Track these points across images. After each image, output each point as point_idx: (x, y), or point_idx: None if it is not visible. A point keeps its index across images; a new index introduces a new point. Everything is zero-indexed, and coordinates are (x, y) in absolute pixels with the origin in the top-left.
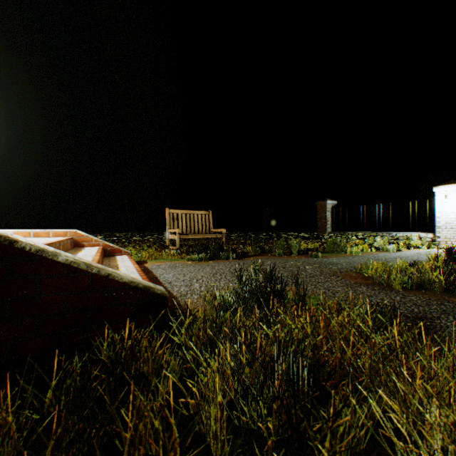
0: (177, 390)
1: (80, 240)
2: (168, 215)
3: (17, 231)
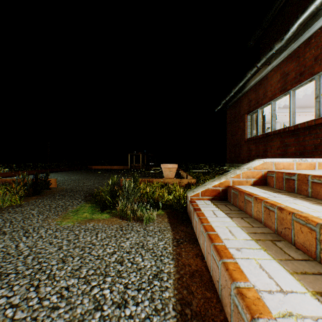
0: None
1: None
2: None
3: None
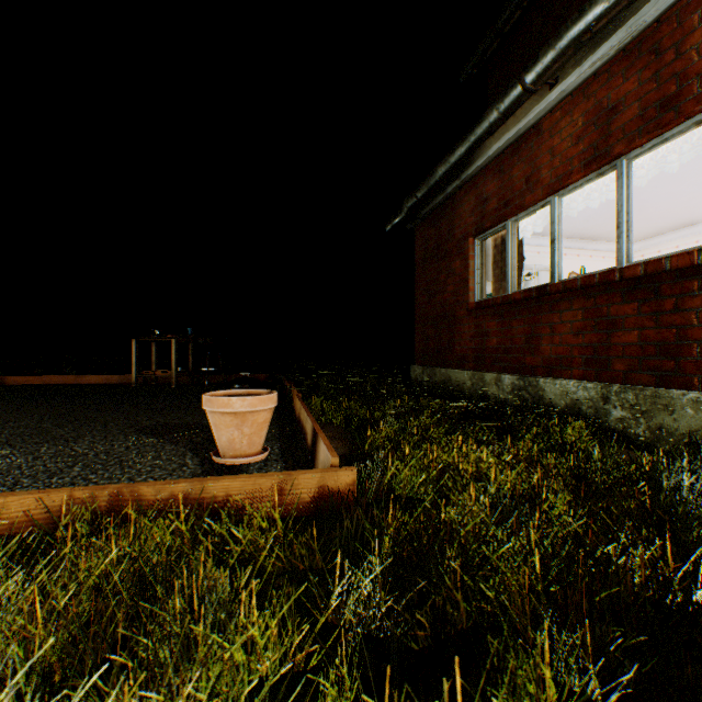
0: None
1: None
2: None
3: None
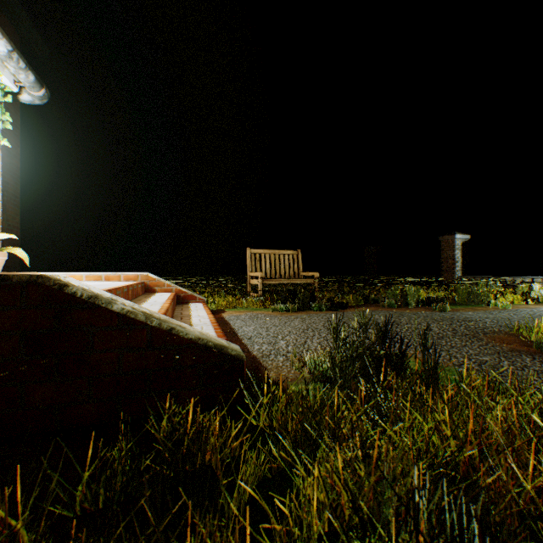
0: (252, 500)
1: (152, 285)
2: (249, 256)
3: (89, 275)
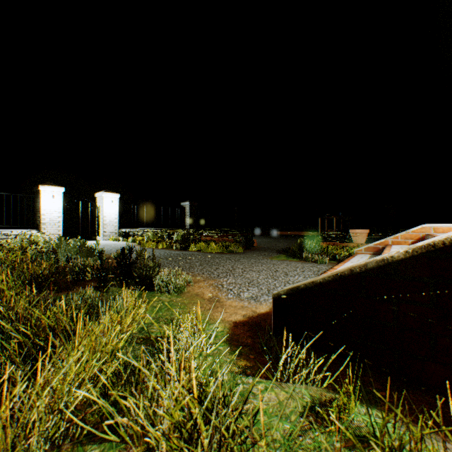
0: None
1: None
2: None
3: None
